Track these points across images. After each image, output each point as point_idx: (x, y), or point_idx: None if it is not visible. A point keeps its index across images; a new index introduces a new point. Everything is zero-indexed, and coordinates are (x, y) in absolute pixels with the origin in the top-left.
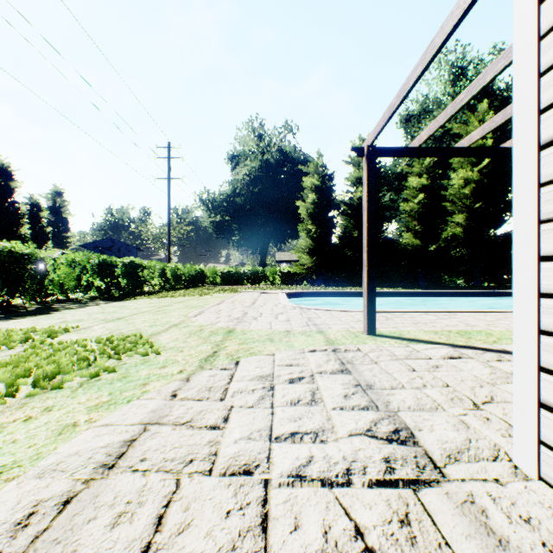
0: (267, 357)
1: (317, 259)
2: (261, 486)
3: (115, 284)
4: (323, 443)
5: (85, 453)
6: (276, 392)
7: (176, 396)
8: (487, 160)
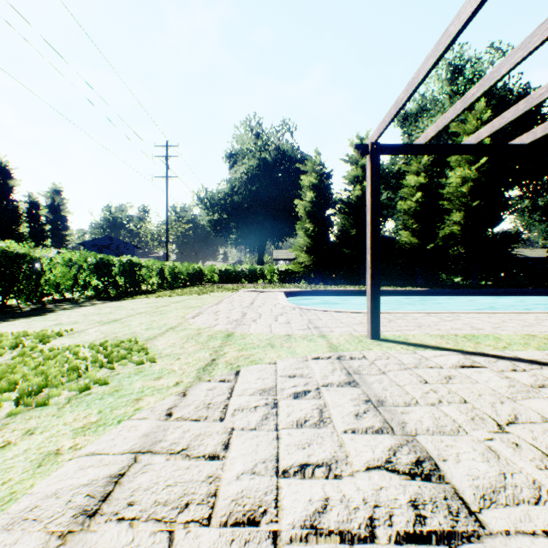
0: (268, 366)
1: (315, 257)
2: (269, 542)
3: (112, 283)
4: (337, 479)
5: (65, 492)
6: (280, 410)
7: (171, 415)
8: (485, 158)
